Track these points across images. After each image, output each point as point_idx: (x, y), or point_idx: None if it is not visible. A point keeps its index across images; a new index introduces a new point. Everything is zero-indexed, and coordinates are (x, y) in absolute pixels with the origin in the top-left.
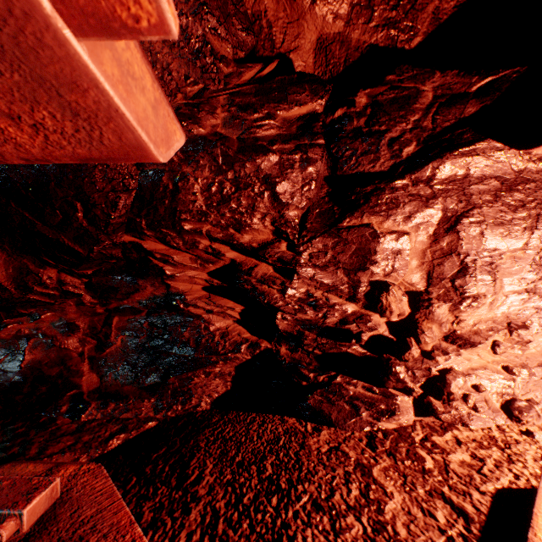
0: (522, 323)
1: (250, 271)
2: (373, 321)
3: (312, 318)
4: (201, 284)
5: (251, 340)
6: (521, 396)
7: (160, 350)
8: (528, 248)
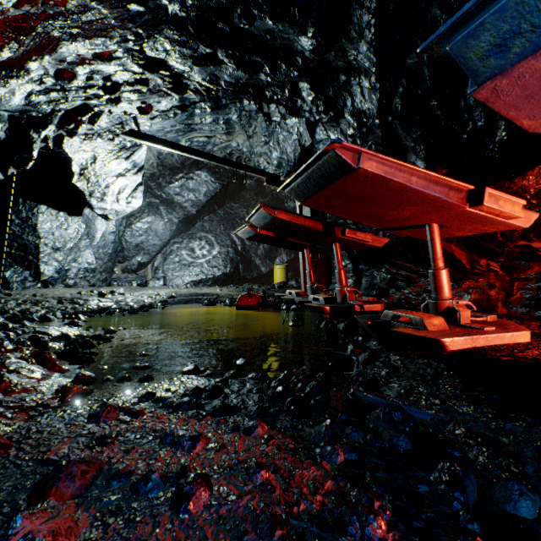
0: None
1: None
2: None
3: None
4: None
5: None
6: None
7: None
8: None
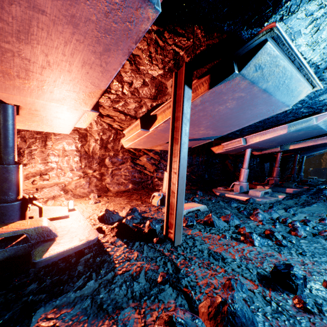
0: (46, 173)
1: None
2: None
3: None
4: None
5: None
6: (39, 197)
7: None
8: (46, 147)
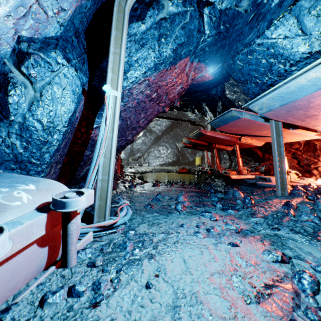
0: None
1: (295, 153)
2: (317, 163)
3: (306, 163)
4: (290, 156)
5: (296, 167)
6: None
7: None
8: None
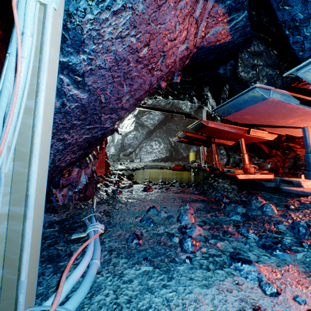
0: None
1: None
2: None
3: None
4: (304, 152)
5: None
6: None
7: (294, 166)
8: None
